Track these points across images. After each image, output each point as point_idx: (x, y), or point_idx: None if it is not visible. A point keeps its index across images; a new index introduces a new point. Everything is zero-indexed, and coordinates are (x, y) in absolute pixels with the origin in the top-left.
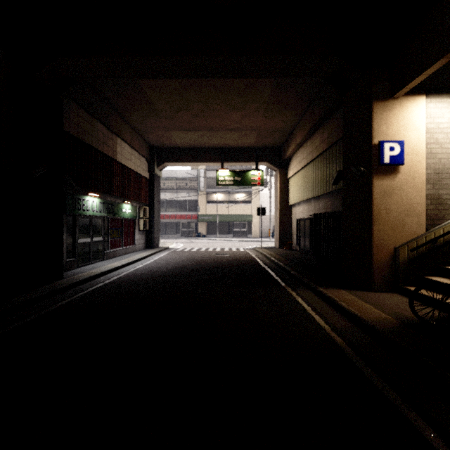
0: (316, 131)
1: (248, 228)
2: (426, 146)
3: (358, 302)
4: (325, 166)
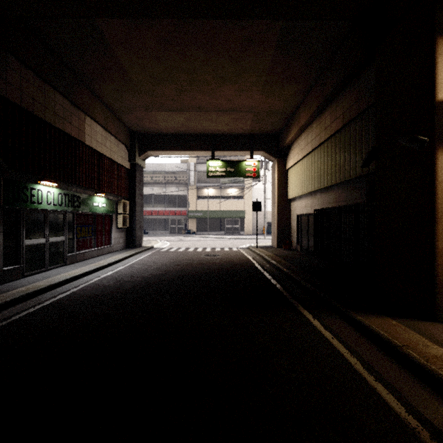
0: (326, 109)
1: (241, 224)
2: None
3: (435, 349)
4: (339, 149)
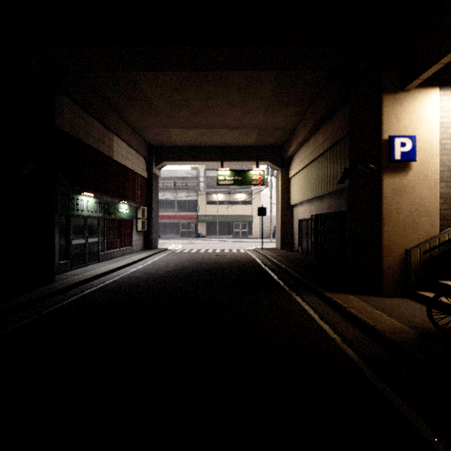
0: (320, 129)
1: (248, 228)
2: (439, 142)
3: (369, 309)
4: (329, 164)
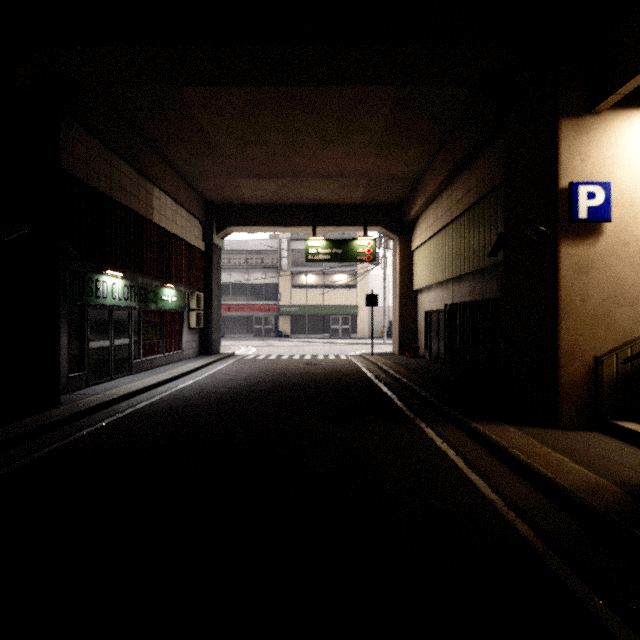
0: (458, 177)
1: (352, 324)
2: None
3: (542, 450)
4: (472, 229)
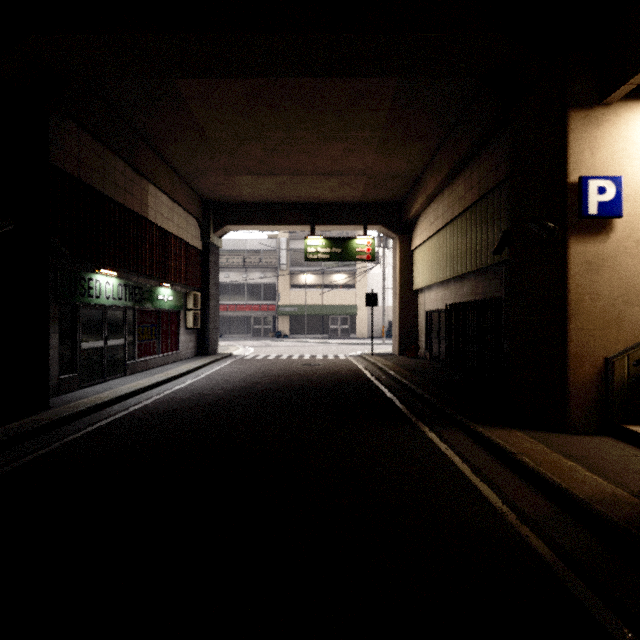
0: (459, 174)
1: (351, 324)
2: None
3: (552, 456)
4: (475, 227)
